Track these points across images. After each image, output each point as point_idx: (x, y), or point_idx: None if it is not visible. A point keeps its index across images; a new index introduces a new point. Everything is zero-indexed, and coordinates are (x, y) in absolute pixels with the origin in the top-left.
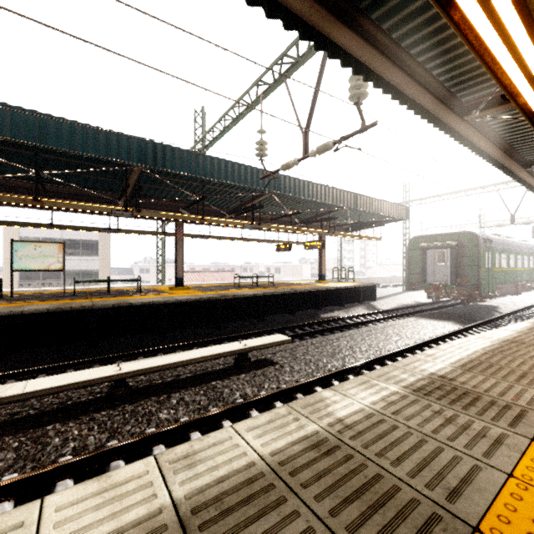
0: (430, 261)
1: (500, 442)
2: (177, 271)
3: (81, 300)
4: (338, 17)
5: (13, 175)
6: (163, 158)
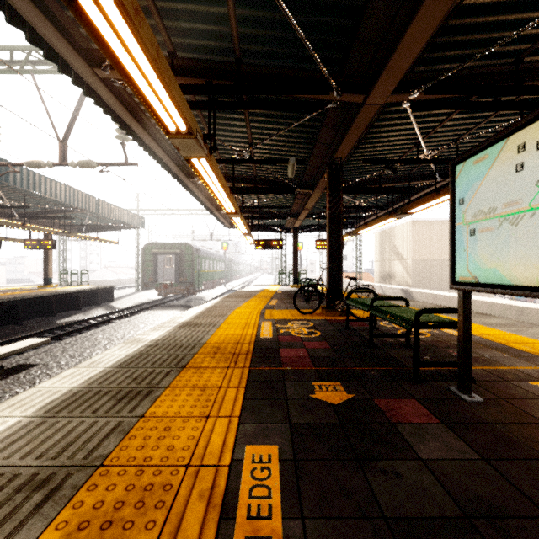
0: (161, 265)
1: (209, 331)
2: None
3: None
4: (131, 114)
5: None
6: None
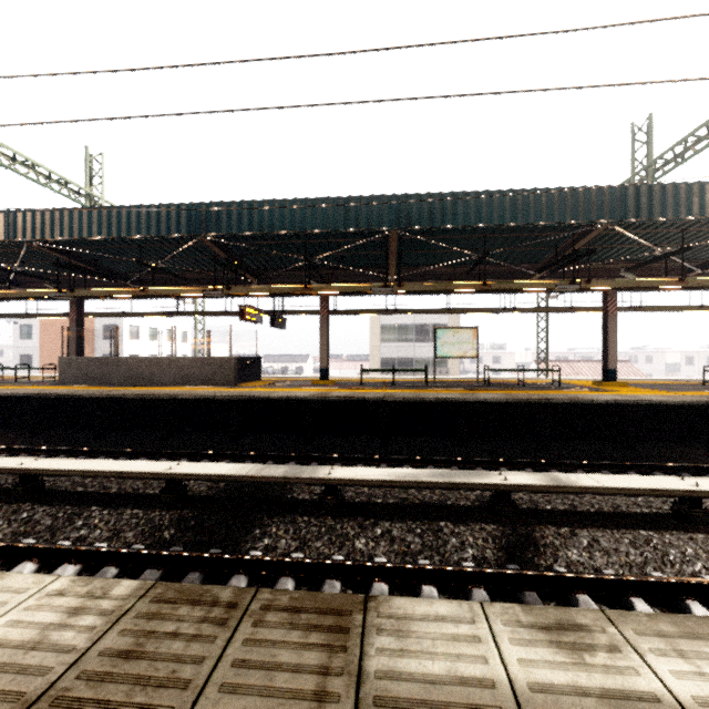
0: None
1: None
2: (607, 360)
3: (514, 392)
4: None
5: (453, 262)
6: (649, 203)
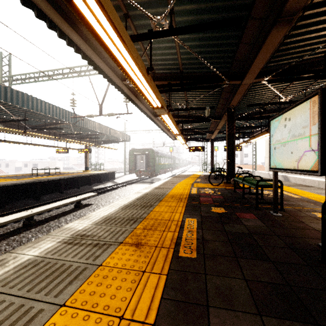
0: (138, 160)
1: (168, 190)
2: None
3: None
4: (134, 95)
5: None
6: (11, 96)
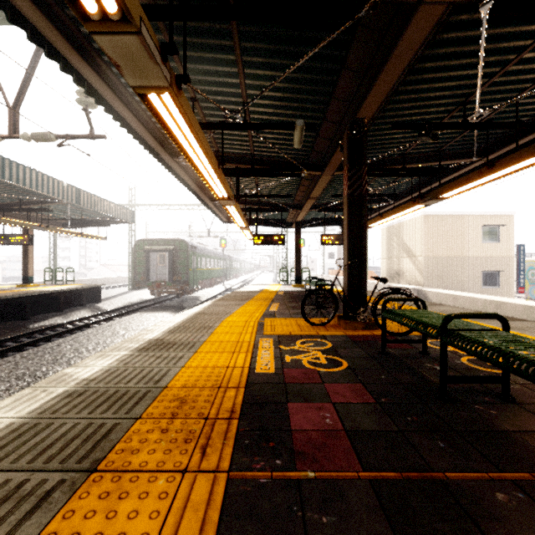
0: (154, 262)
1: (182, 358)
2: None
3: None
4: (73, 46)
5: None
6: None
